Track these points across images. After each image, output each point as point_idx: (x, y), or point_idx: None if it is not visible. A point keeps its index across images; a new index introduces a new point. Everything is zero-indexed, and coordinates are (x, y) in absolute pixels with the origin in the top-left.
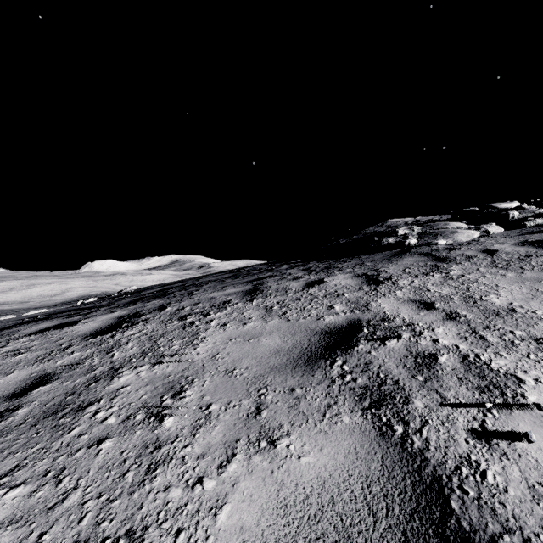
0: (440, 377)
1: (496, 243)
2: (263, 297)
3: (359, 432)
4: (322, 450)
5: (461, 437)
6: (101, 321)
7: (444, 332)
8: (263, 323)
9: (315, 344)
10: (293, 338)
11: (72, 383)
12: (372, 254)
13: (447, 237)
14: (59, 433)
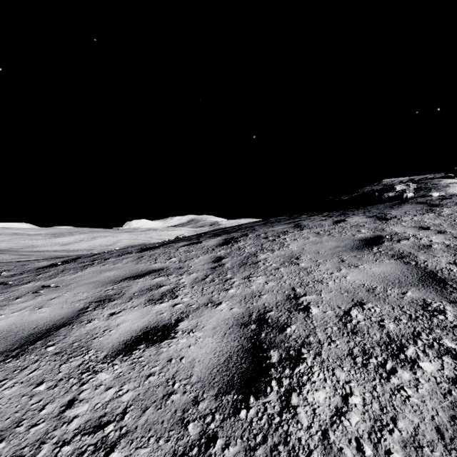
0: (433, 251)
1: None
2: (308, 228)
3: (394, 264)
4: (380, 267)
5: (443, 264)
6: (215, 241)
7: (435, 238)
8: (319, 238)
9: (357, 243)
10: (343, 242)
11: (237, 258)
12: (375, 205)
13: (440, 190)
14: (256, 268)
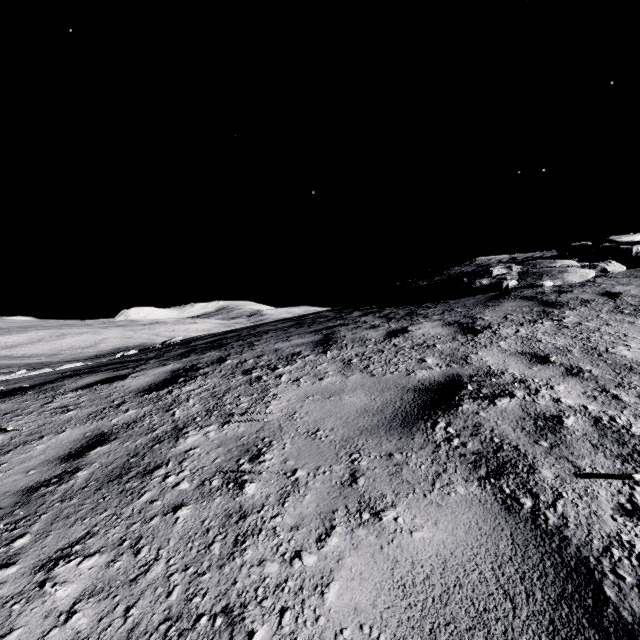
0: (569, 442)
1: (618, 284)
2: (338, 348)
3: (479, 504)
4: (438, 525)
5: (606, 513)
6: (153, 375)
7: (566, 390)
8: (343, 378)
9: (409, 402)
10: (381, 396)
11: (133, 443)
12: (461, 299)
13: (555, 277)
14: (128, 499)
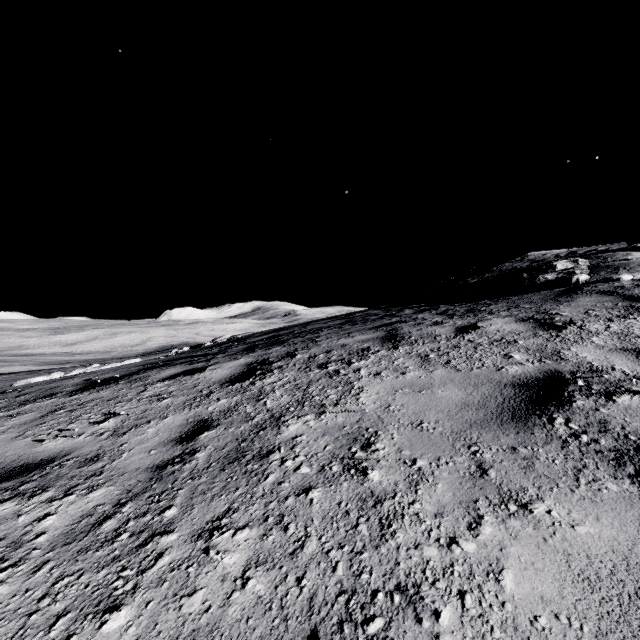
0: None
1: None
2: (408, 344)
3: None
4: (600, 520)
5: None
6: (229, 368)
7: None
8: (427, 373)
9: (512, 397)
10: (477, 391)
11: (237, 429)
12: (524, 295)
13: (634, 270)
14: (255, 480)
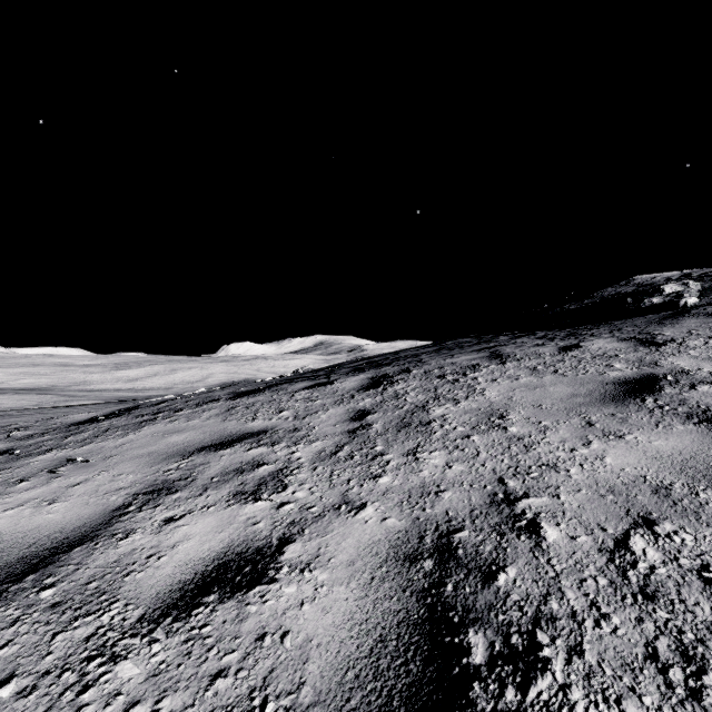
0: None
1: None
2: (515, 360)
3: (697, 433)
4: (668, 440)
5: None
6: (355, 381)
7: None
8: (538, 378)
9: (612, 390)
10: (583, 387)
11: (394, 413)
12: (628, 319)
13: None
14: (427, 434)
